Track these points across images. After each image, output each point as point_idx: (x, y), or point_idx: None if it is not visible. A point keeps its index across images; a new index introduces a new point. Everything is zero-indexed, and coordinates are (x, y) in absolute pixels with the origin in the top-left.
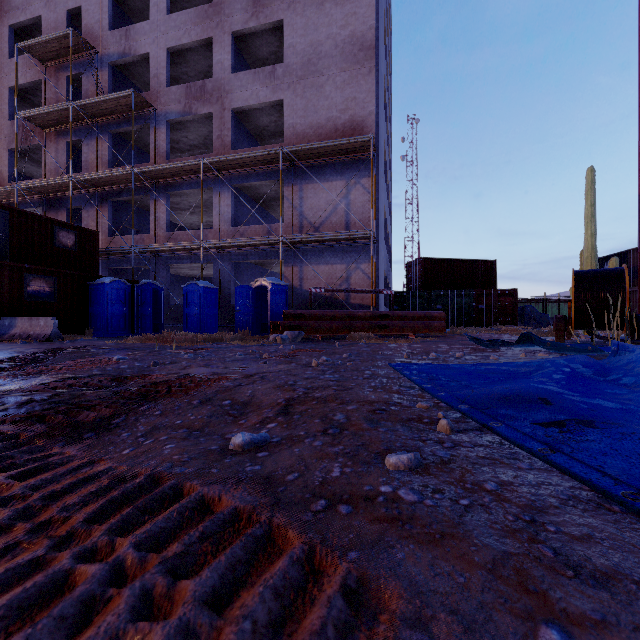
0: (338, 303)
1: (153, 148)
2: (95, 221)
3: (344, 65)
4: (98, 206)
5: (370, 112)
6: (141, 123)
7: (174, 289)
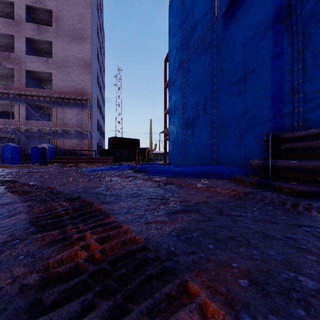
0: (76, 153)
1: None
2: None
3: (79, 67)
4: None
5: (89, 87)
6: None
7: None
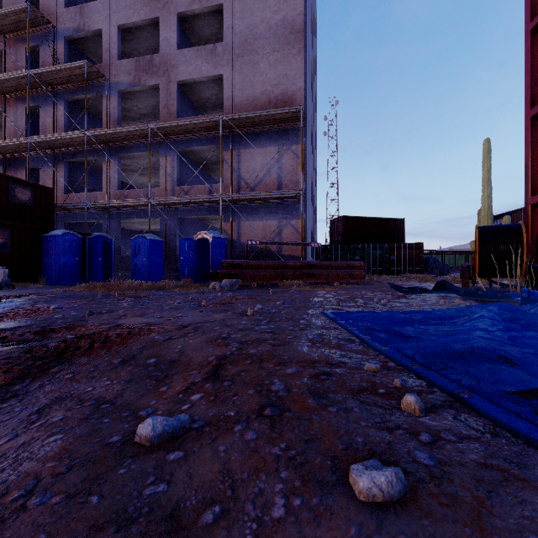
0: (271, 254)
1: (105, 114)
2: (52, 179)
3: (277, 45)
4: (54, 166)
5: (299, 87)
6: (94, 92)
7: (126, 242)
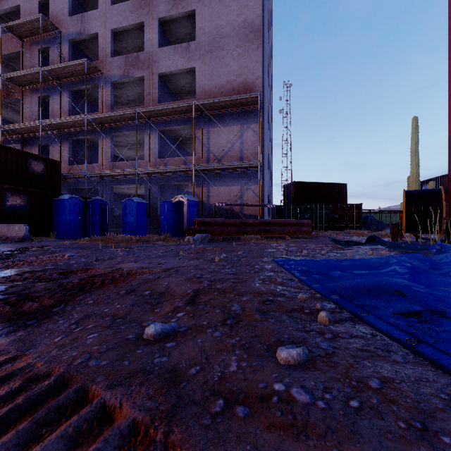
0: (235, 214)
1: (101, 101)
2: (59, 154)
3: (239, 43)
4: (61, 143)
5: (258, 76)
6: (92, 83)
7: (117, 203)
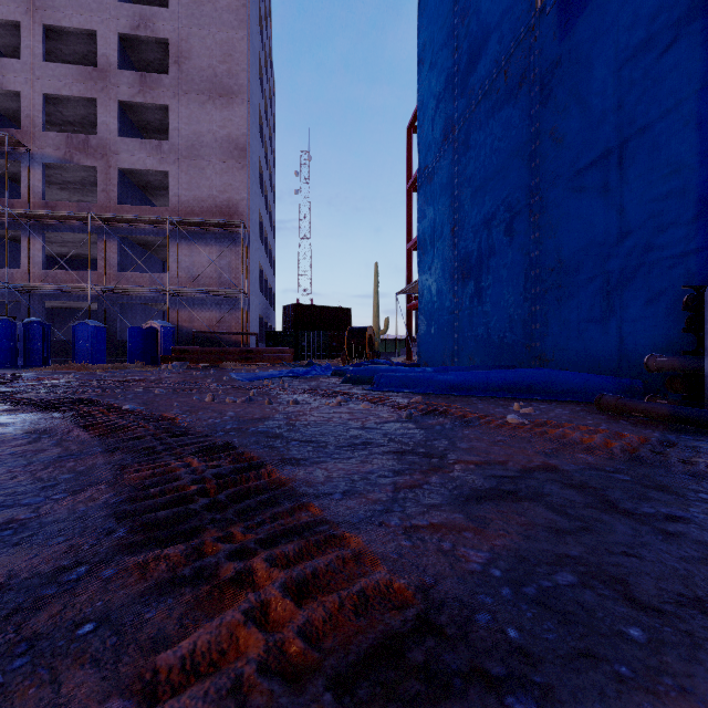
0: (218, 341)
1: (26, 186)
2: None
3: (222, 157)
4: None
5: (243, 198)
6: (10, 158)
7: None
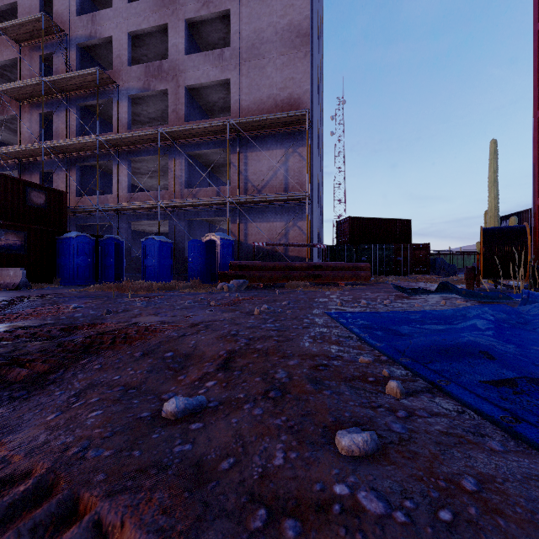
0: (278, 255)
1: (116, 119)
2: (65, 183)
3: (283, 49)
4: (67, 170)
5: (305, 90)
6: (105, 97)
7: (136, 243)
